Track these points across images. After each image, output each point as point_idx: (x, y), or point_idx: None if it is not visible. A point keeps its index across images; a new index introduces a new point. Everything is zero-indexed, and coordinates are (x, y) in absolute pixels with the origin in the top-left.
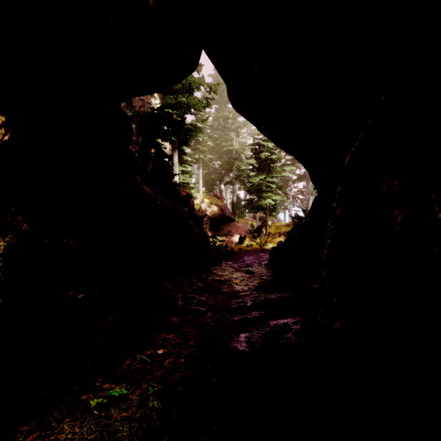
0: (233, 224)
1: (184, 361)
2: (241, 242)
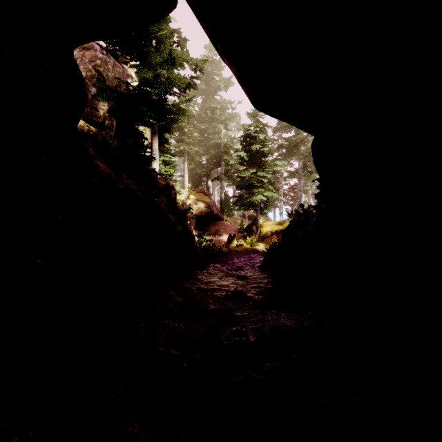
0: (222, 223)
1: None
2: (230, 242)
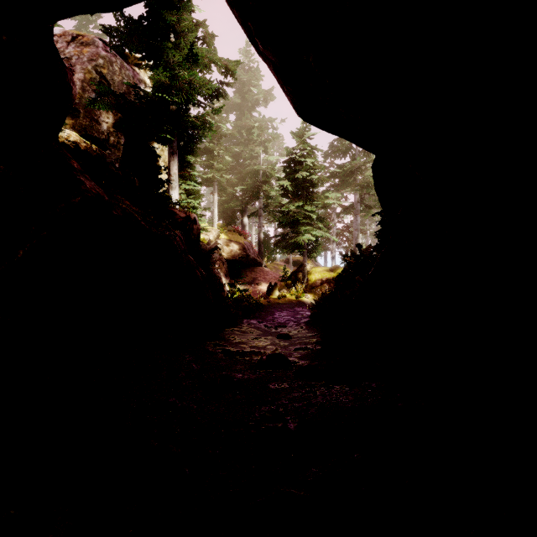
0: (260, 270)
1: None
2: (270, 293)
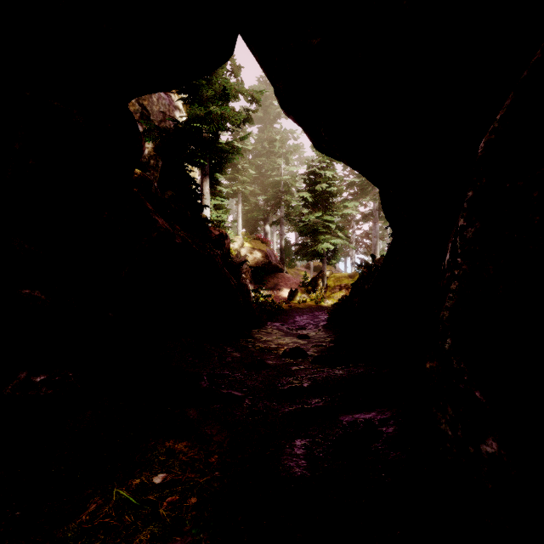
0: (282, 276)
1: (196, 503)
2: (291, 298)
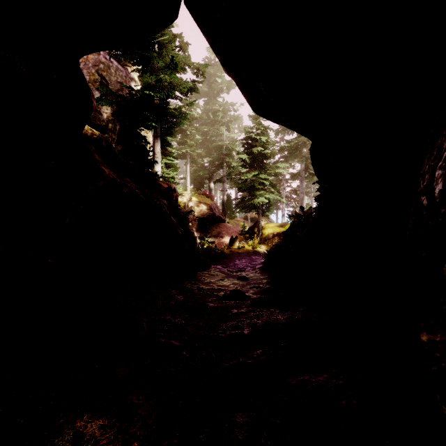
0: (224, 225)
1: None
2: (232, 244)
